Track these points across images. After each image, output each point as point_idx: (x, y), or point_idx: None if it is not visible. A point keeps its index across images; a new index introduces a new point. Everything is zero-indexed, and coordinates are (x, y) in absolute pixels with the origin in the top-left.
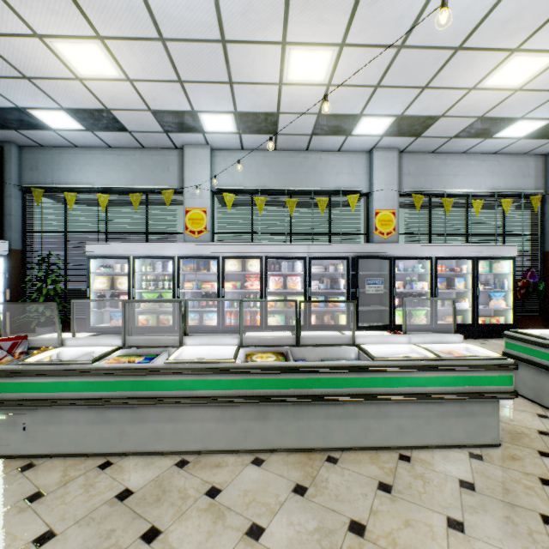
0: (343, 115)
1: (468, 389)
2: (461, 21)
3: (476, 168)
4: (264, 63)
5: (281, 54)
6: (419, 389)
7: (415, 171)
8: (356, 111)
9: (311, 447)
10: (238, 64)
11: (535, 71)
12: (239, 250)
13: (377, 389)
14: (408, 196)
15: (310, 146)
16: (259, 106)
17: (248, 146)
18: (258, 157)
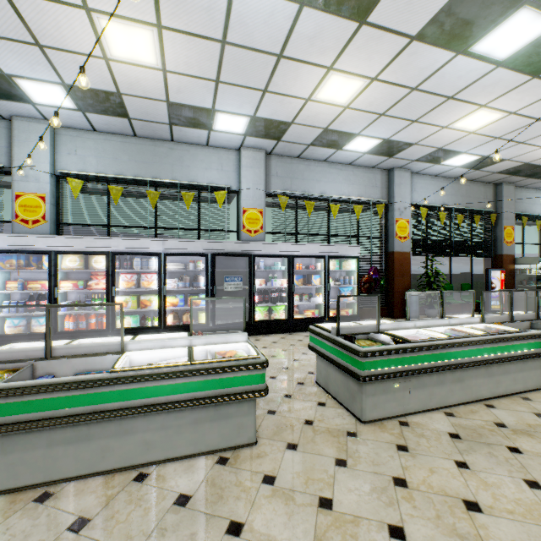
0: (195, 107)
1: (219, 391)
2: (272, 27)
3: (335, 176)
4: (73, 28)
5: (90, 22)
6: (163, 398)
7: (283, 174)
8: (207, 105)
9: (27, 484)
10: (37, 23)
11: (354, 92)
12: (79, 244)
13: (110, 405)
14: (276, 196)
15: (174, 136)
16: (92, 82)
17: (100, 127)
18: (116, 142)
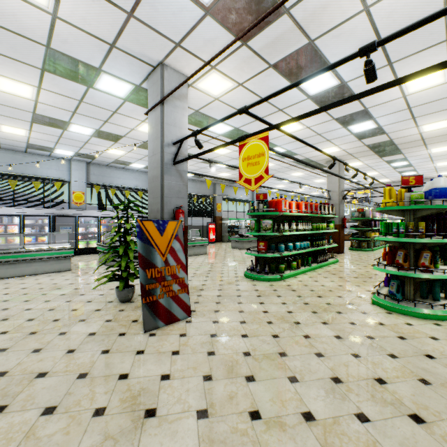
0: (44, 146)
1: (59, 255)
2: (81, 138)
3: (129, 176)
4: None
5: None
6: (42, 256)
7: (98, 174)
8: (51, 147)
9: (0, 278)
10: None
11: (123, 153)
12: None
13: (26, 258)
14: (93, 185)
15: (27, 151)
16: None
17: None
18: None
